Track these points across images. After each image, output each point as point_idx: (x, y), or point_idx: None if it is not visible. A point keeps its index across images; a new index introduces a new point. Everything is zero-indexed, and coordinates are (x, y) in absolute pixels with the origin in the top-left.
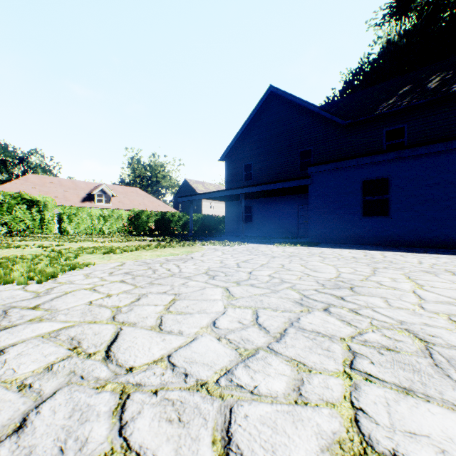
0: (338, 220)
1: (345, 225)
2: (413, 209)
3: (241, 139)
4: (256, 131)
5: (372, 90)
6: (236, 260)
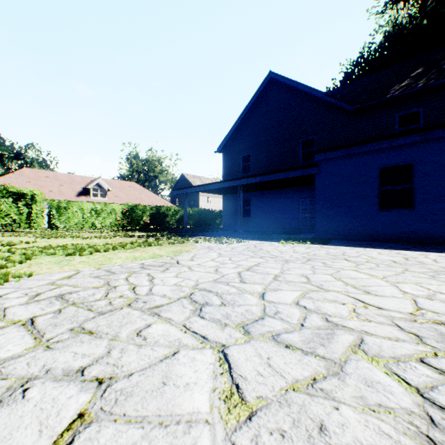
0: (351, 213)
1: (359, 219)
2: (444, 200)
3: (238, 129)
4: (254, 121)
5: (378, 76)
6: (237, 267)
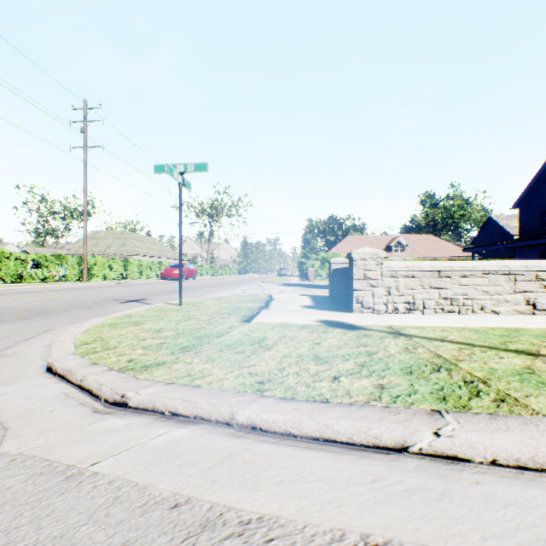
0: None
1: None
2: None
3: (534, 186)
4: None
5: None
6: None
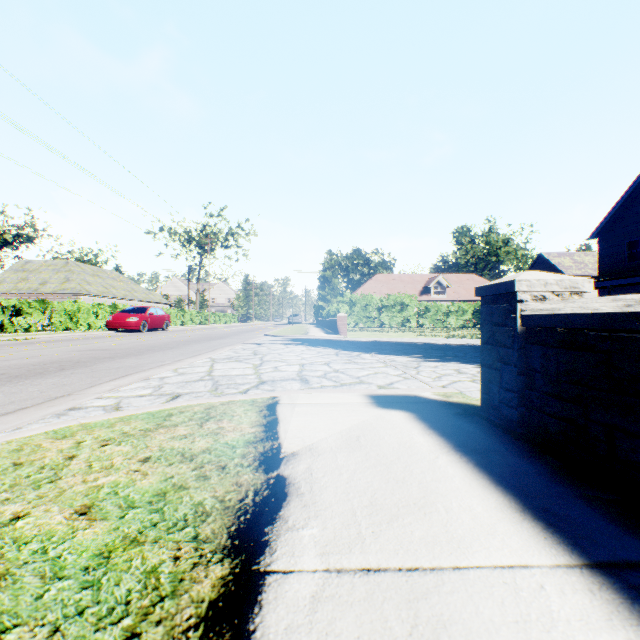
0: None
1: None
2: None
3: (621, 210)
4: None
5: None
6: None
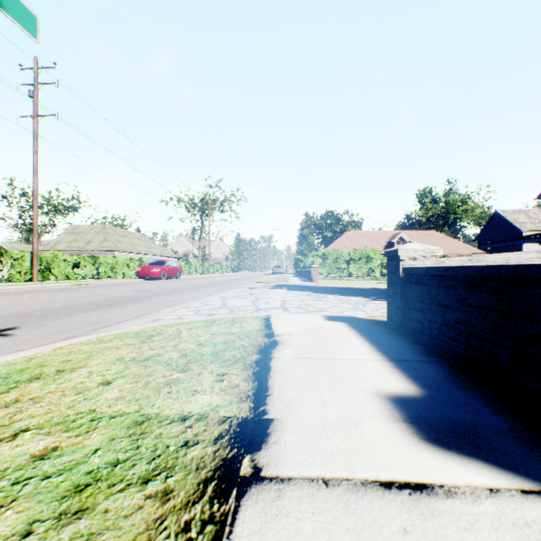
0: None
1: None
2: None
3: None
4: None
5: None
6: None
